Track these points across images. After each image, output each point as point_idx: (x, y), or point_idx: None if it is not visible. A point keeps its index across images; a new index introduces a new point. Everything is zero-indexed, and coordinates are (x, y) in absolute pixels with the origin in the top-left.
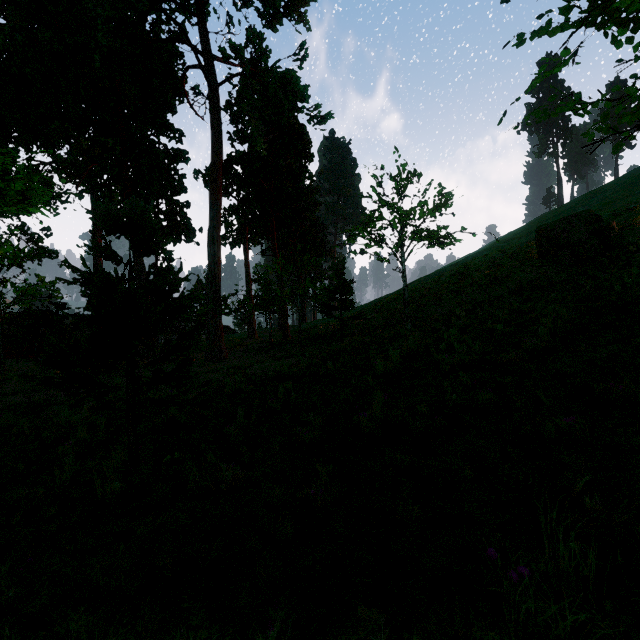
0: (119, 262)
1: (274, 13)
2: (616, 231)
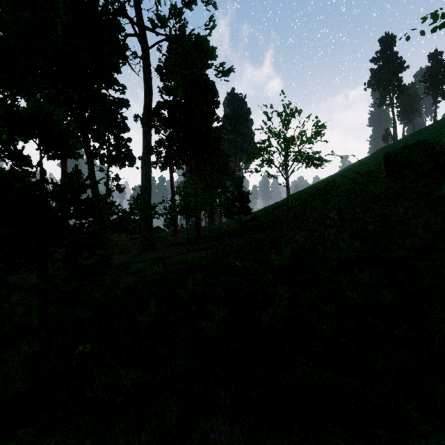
0: (30, 164)
1: None
2: None
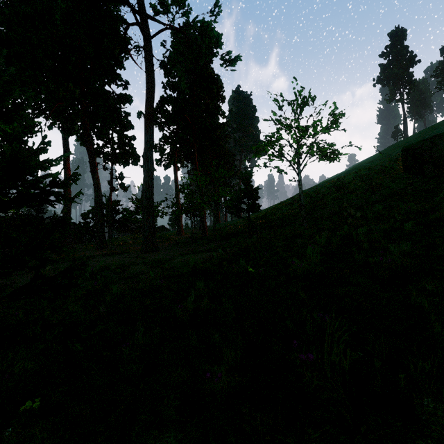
0: None
1: None
2: None
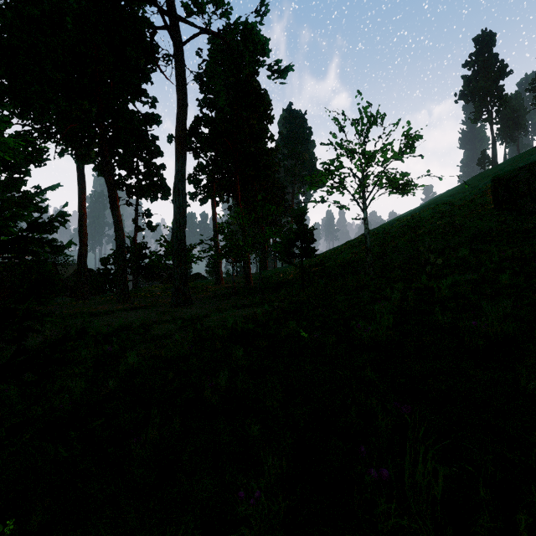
0: None
1: None
2: None
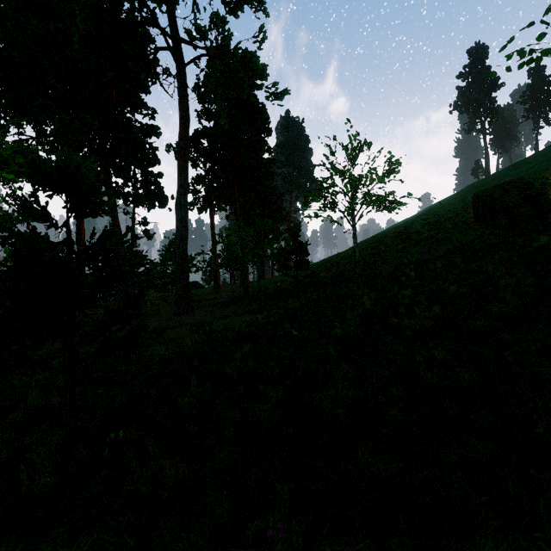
0: (55, 223)
1: (236, 1)
2: (547, 197)
